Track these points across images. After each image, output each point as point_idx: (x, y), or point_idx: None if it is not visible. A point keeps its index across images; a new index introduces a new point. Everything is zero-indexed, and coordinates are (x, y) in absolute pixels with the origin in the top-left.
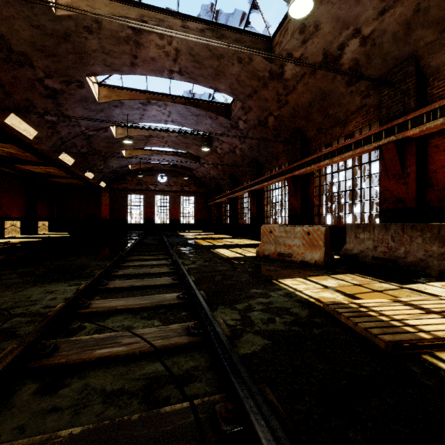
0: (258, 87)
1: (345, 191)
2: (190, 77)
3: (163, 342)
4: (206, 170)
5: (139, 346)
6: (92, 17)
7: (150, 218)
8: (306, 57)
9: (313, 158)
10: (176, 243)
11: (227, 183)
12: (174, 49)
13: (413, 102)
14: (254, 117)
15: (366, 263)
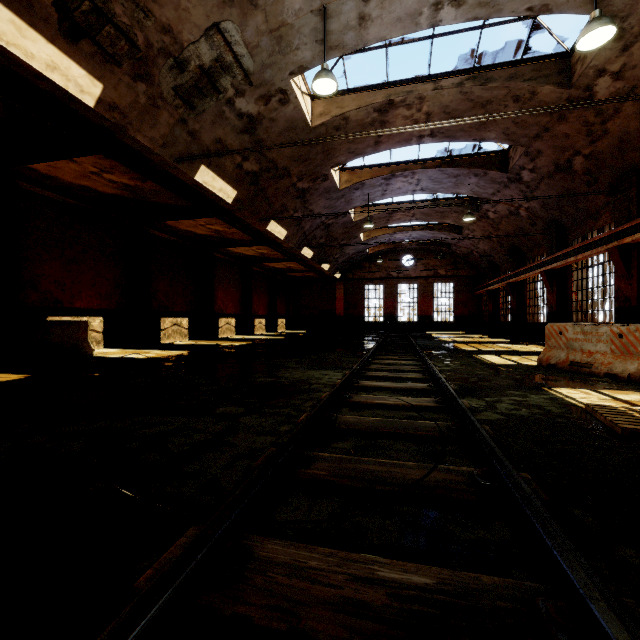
0: (549, 123)
1: None
2: (445, 136)
3: (417, 403)
4: (471, 243)
5: (401, 403)
6: (341, 117)
7: (392, 315)
8: (634, 65)
9: None
10: (427, 346)
11: (506, 260)
12: (425, 113)
13: None
14: (548, 162)
15: None
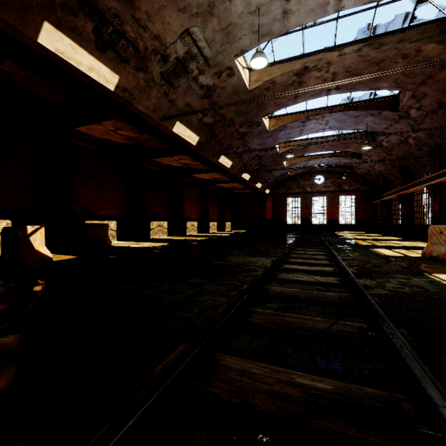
0: (433, 72)
1: None
2: (348, 88)
3: (324, 281)
4: (369, 165)
5: (313, 280)
6: (270, 81)
7: (307, 219)
8: None
9: None
10: (334, 242)
11: (397, 177)
12: (331, 73)
13: None
14: (432, 102)
15: None
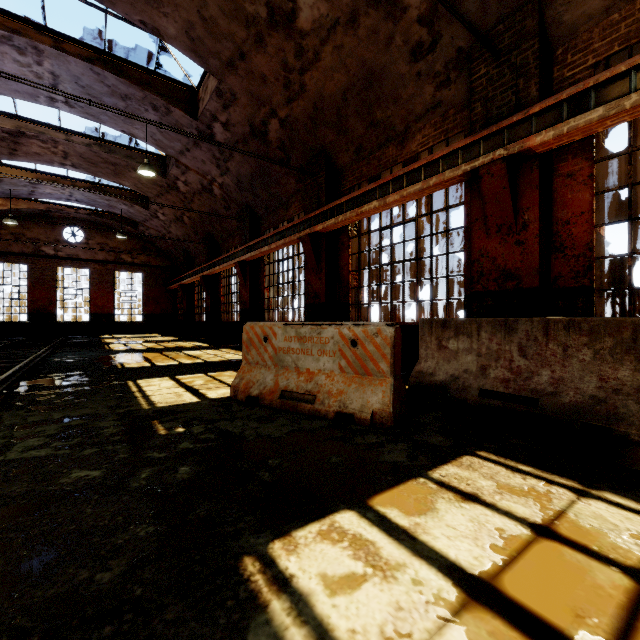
0: (246, 43)
1: (403, 261)
2: None
3: None
4: (162, 224)
5: None
6: None
7: (45, 311)
8: None
9: (349, 198)
10: (59, 366)
11: (201, 250)
12: None
13: (535, 87)
14: (243, 119)
15: (468, 403)
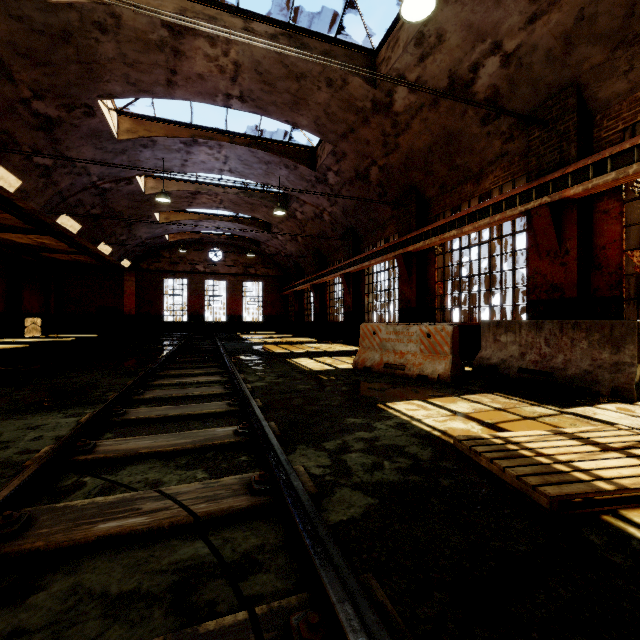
0: (356, 123)
1: (479, 275)
2: (257, 106)
3: (208, 507)
4: (280, 243)
5: (169, 515)
6: (106, 8)
7: (198, 314)
8: (425, 81)
9: (434, 227)
10: (236, 350)
11: (310, 262)
12: (233, 62)
13: (574, 149)
14: (350, 168)
15: (510, 377)
